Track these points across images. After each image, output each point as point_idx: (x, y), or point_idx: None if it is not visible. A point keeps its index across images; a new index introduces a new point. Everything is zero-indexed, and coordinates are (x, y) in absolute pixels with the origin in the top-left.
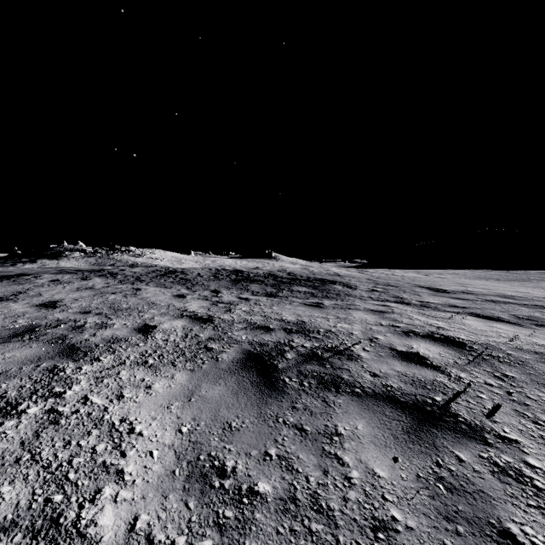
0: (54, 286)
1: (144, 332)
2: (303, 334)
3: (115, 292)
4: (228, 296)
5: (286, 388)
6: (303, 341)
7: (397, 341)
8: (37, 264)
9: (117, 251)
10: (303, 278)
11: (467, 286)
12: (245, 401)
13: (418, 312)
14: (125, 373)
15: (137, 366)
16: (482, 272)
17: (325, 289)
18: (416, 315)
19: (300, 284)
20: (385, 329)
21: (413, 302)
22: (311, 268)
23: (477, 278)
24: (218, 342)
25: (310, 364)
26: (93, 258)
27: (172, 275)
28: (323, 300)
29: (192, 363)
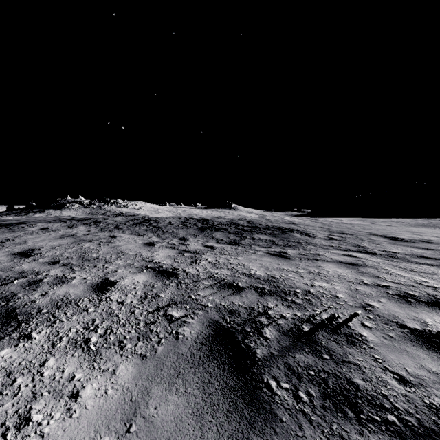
0: (42, 234)
1: (100, 291)
2: (278, 296)
3: (92, 240)
4: (195, 244)
5: (275, 406)
6: (281, 307)
7: (400, 312)
8: (44, 213)
9: (108, 203)
10: (262, 226)
11: (420, 234)
12: (214, 438)
13: (391, 264)
14: (52, 363)
15: (73, 349)
16: (423, 221)
17: (285, 237)
18: (393, 269)
19: (260, 232)
20: (374, 292)
21: (377, 252)
22: (267, 217)
23: (422, 226)
24: (180, 307)
25: (299, 350)
26: (88, 209)
27: (146, 223)
28: (285, 248)
29: (145, 342)
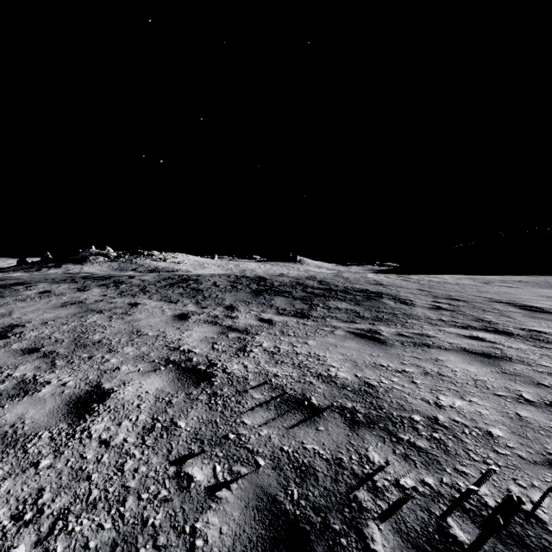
0: (38, 300)
1: (77, 413)
2: (384, 431)
3: (103, 310)
4: (245, 317)
5: None
6: (392, 460)
7: None
8: (61, 269)
9: (140, 255)
10: (339, 288)
11: None
12: None
13: (545, 354)
14: None
15: None
16: None
17: (372, 305)
18: None
19: (337, 298)
20: None
21: (514, 331)
22: (345, 275)
23: None
24: (208, 454)
25: None
26: (116, 263)
27: (183, 284)
28: (375, 324)
29: None
